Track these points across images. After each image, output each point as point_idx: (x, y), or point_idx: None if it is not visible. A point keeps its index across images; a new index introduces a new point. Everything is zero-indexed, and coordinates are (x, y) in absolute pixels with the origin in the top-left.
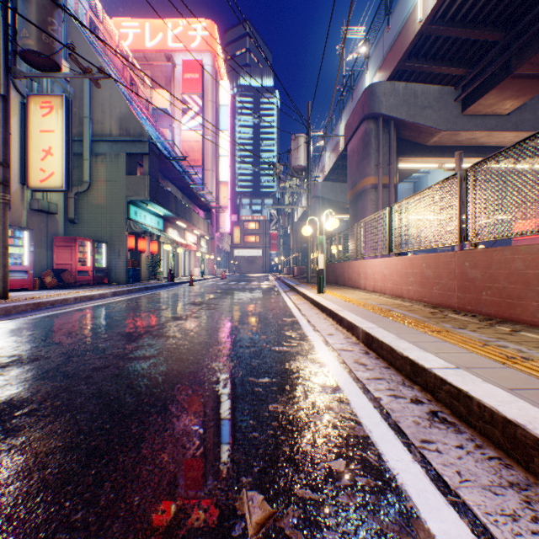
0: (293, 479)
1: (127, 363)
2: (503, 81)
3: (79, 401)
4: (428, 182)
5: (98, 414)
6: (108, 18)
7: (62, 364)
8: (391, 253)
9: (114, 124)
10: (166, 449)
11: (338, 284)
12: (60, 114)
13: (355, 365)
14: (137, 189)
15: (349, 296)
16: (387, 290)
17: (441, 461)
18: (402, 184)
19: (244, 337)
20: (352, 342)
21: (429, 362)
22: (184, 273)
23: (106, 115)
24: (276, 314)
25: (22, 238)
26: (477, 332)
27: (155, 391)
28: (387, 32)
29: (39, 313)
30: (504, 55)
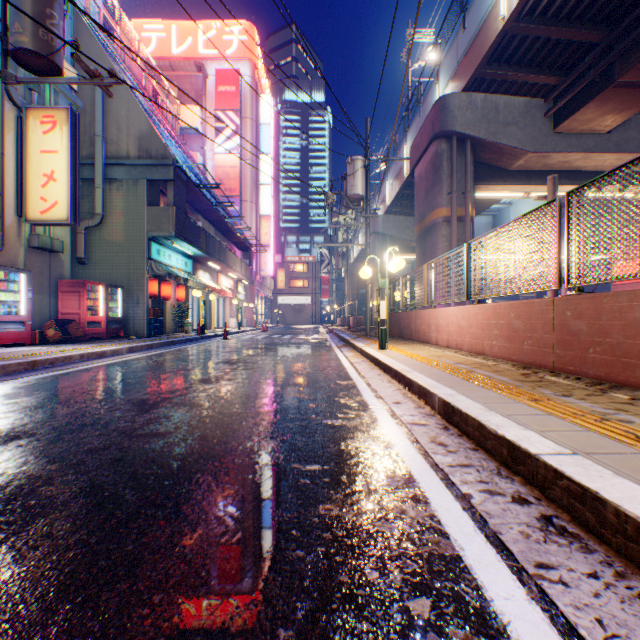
0: (355, 633)
1: (134, 442)
2: (604, 91)
3: (61, 499)
4: (510, 215)
5: (84, 521)
6: (126, 19)
7: (49, 444)
8: (469, 299)
9: (132, 144)
10: (171, 578)
11: (404, 337)
12: (64, 131)
13: (432, 446)
14: (160, 222)
15: (417, 353)
16: (465, 346)
17: (571, 602)
18: (479, 218)
19: (288, 406)
20: (425, 413)
21: (534, 445)
22: (218, 324)
23: (122, 134)
24: (328, 376)
25: (18, 282)
26: (588, 401)
27: (166, 484)
28: (463, 32)
29: (33, 374)
30: (605, 59)
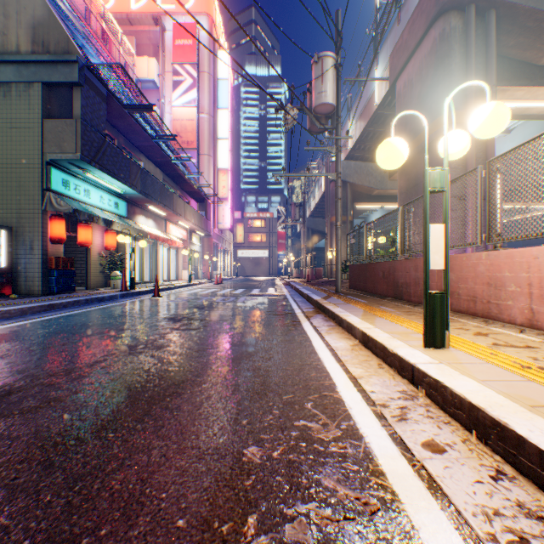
0: None
1: None
2: None
3: None
4: None
5: None
6: None
7: None
8: None
9: (23, 35)
10: None
11: (406, 299)
12: None
13: None
14: (61, 140)
15: None
16: None
17: None
18: None
19: None
20: None
21: None
22: (168, 276)
23: (10, 21)
24: None
25: None
26: None
27: None
28: None
29: None
30: None
